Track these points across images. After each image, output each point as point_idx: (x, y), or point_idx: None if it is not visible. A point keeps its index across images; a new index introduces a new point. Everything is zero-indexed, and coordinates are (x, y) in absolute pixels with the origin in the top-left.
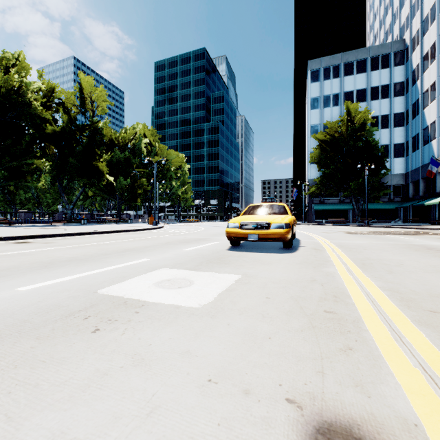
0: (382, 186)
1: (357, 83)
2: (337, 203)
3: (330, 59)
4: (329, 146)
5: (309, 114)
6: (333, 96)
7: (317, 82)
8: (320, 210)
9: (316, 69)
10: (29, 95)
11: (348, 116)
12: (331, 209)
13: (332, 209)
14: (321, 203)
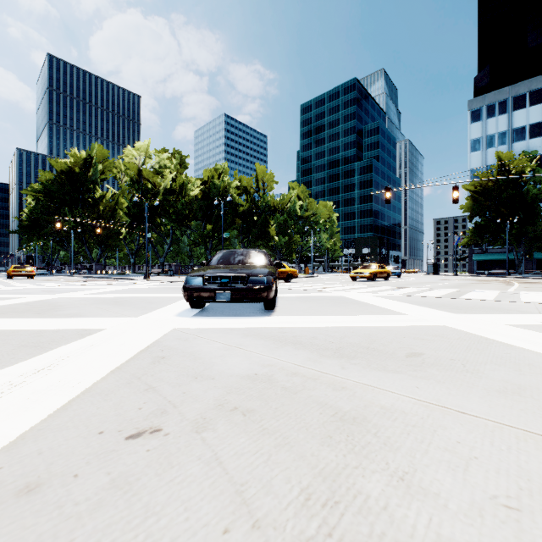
0: None
1: (531, 117)
2: (503, 253)
3: (494, 95)
4: (482, 196)
5: (469, 157)
6: (498, 135)
7: (479, 122)
8: (480, 260)
9: (477, 108)
10: (231, 190)
11: (501, 166)
12: (494, 259)
13: (495, 259)
14: (483, 252)
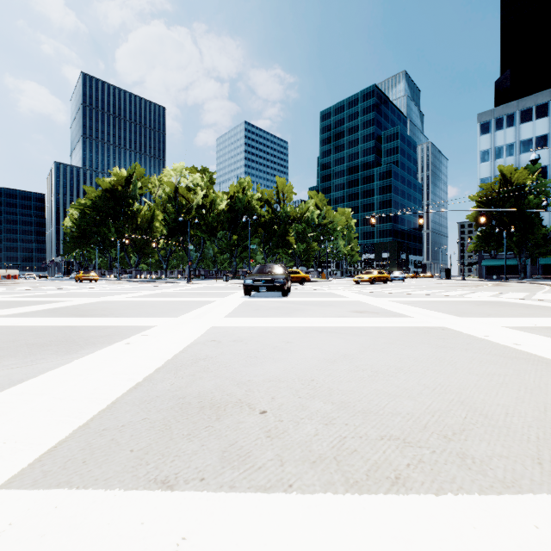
0: (549, 242)
1: (537, 129)
2: (511, 259)
3: (503, 108)
4: (487, 206)
5: (478, 168)
6: (506, 147)
7: (488, 134)
8: (488, 265)
9: (486, 121)
10: (254, 203)
11: (503, 178)
12: (501, 265)
13: (502, 265)
14: (492, 258)
